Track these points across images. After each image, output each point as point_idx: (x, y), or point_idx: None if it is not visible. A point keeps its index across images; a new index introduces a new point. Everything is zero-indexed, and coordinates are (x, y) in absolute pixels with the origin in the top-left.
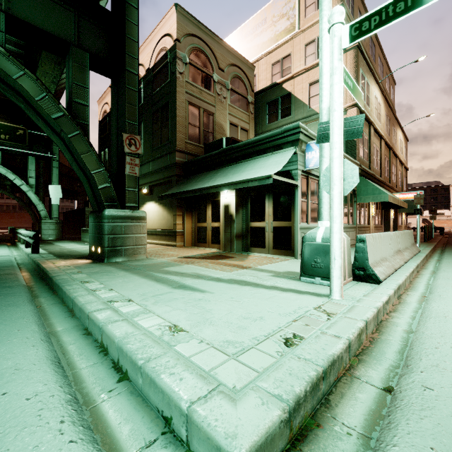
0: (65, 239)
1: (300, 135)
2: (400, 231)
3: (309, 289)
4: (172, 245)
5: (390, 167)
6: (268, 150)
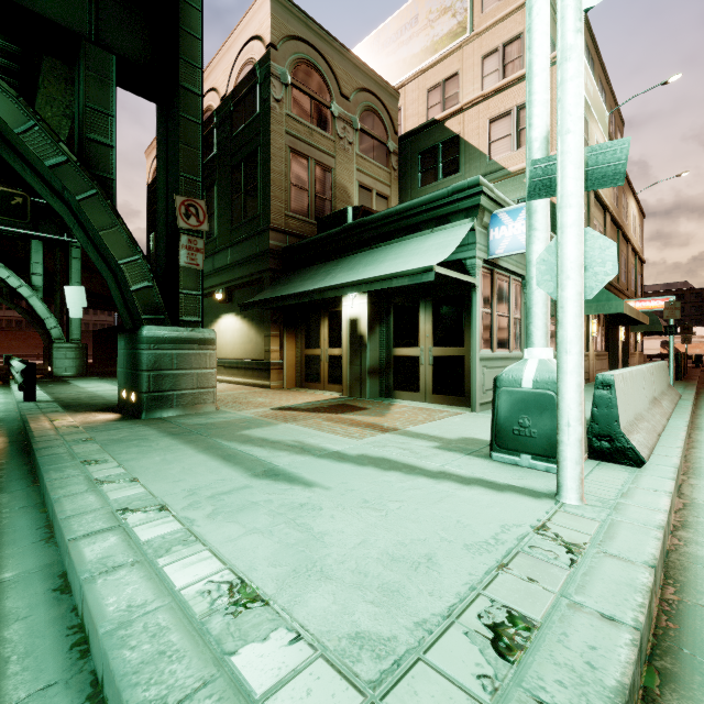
0: (92, 374)
1: (481, 199)
2: (654, 364)
3: (513, 480)
4: (264, 385)
5: (619, 258)
6: (425, 224)
